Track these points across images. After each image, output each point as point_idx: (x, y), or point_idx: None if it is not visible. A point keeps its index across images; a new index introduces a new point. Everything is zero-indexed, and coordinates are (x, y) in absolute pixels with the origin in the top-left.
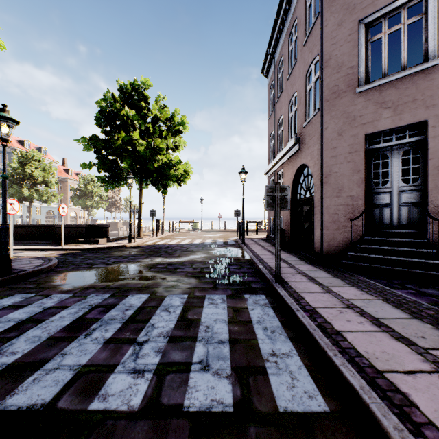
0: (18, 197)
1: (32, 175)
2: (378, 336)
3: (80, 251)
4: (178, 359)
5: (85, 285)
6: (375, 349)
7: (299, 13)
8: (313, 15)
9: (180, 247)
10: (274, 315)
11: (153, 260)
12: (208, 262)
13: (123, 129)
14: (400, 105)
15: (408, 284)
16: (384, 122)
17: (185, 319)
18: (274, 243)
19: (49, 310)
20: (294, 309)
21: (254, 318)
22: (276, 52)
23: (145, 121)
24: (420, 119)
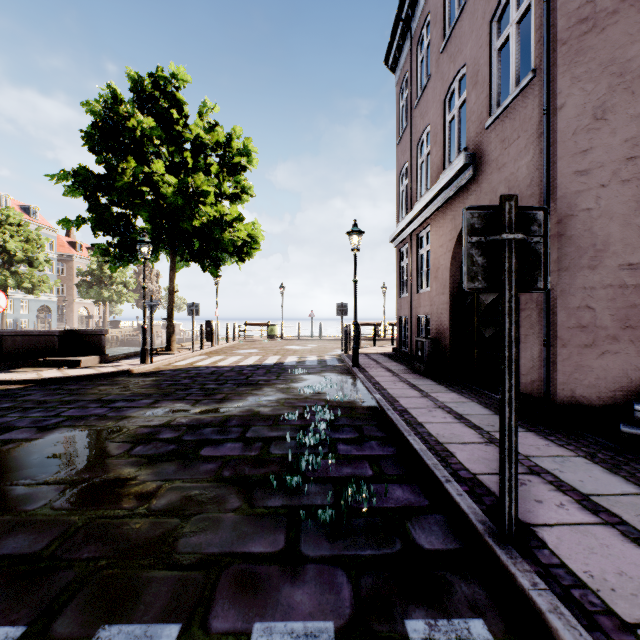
0: None
1: (5, 247)
2: None
3: (27, 385)
4: None
5: None
6: None
7: None
8: None
9: (235, 375)
10: None
11: (161, 414)
12: (283, 418)
13: (136, 158)
14: None
15: None
16: None
17: None
18: (412, 364)
19: None
20: None
21: None
22: (413, 16)
23: (180, 148)
24: None
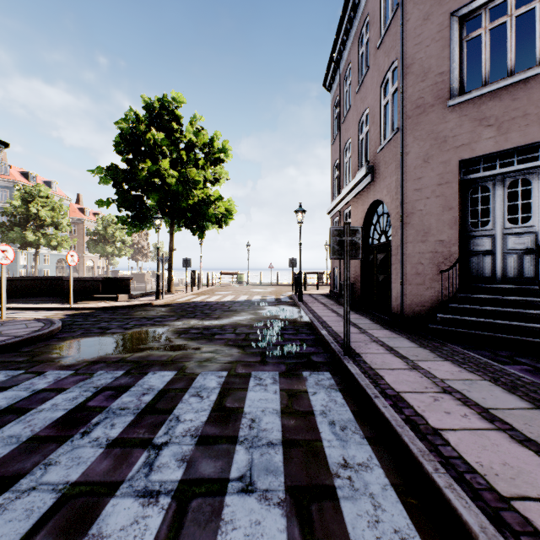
0: (20, 242)
1: (38, 215)
2: (492, 437)
3: (93, 311)
4: (210, 472)
5: (93, 358)
6: (492, 459)
7: (372, 7)
8: (391, 8)
9: (221, 306)
10: (344, 403)
11: (186, 324)
12: (255, 325)
13: (149, 158)
14: (506, 122)
15: (520, 357)
16: (485, 144)
17: (222, 408)
18: (340, 300)
19: (39, 394)
20: (371, 394)
21: (317, 407)
22: (341, 59)
23: (177, 147)
24: (533, 139)
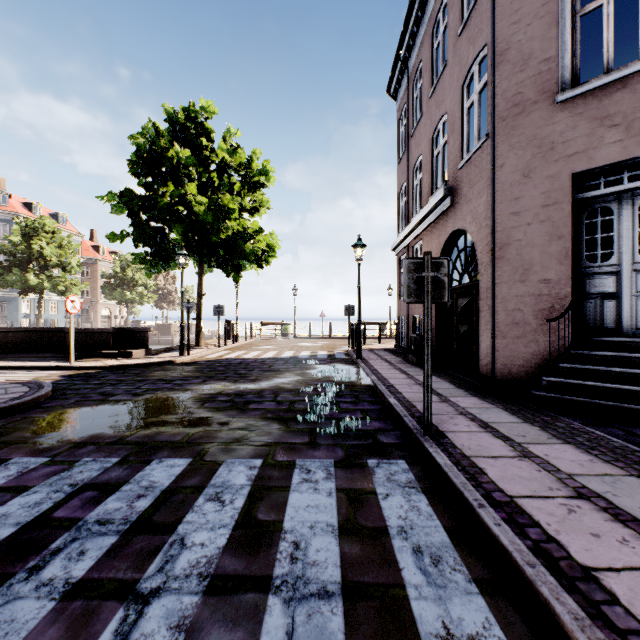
0: (20, 286)
1: (42, 253)
2: None
3: (99, 370)
4: None
5: (81, 438)
6: None
7: None
8: None
9: (260, 364)
10: (431, 513)
11: (213, 388)
12: (302, 390)
13: (172, 181)
14: (637, 120)
15: None
16: (607, 151)
17: (251, 522)
18: (408, 357)
19: None
20: (473, 500)
21: (392, 520)
22: (410, 57)
23: (207, 169)
24: None
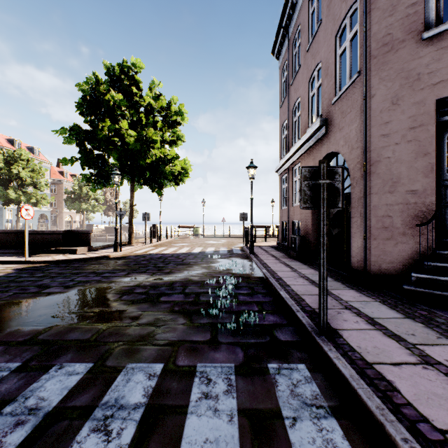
0: (3, 199)
1: (19, 175)
2: None
3: (47, 264)
4: None
5: None
6: None
7: None
8: None
9: (175, 259)
10: None
11: (133, 280)
12: (207, 282)
13: (110, 119)
14: None
15: None
16: None
17: None
18: (289, 252)
19: None
20: (402, 442)
21: None
22: (290, 25)
23: (137, 111)
24: None
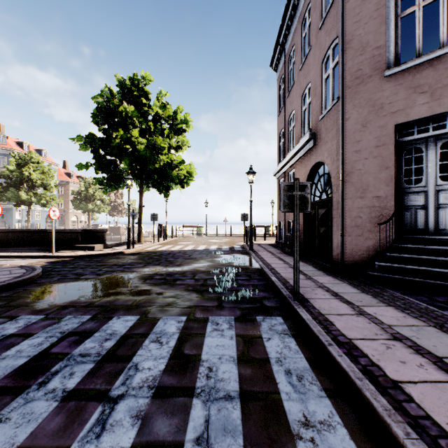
0: (15, 200)
1: (30, 177)
2: None
3: (72, 258)
4: (164, 432)
5: (64, 303)
6: None
7: None
8: None
9: (182, 254)
10: (298, 349)
11: (151, 270)
12: (212, 272)
13: (121, 127)
14: (438, 89)
15: None
16: (419, 109)
17: (180, 355)
18: (285, 249)
19: (6, 340)
20: (325, 341)
21: (272, 354)
22: (286, 42)
23: (145, 119)
24: None
